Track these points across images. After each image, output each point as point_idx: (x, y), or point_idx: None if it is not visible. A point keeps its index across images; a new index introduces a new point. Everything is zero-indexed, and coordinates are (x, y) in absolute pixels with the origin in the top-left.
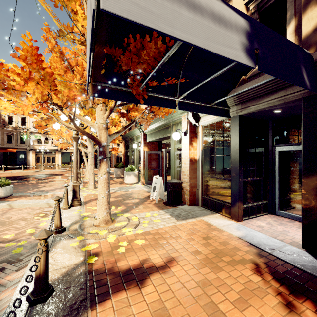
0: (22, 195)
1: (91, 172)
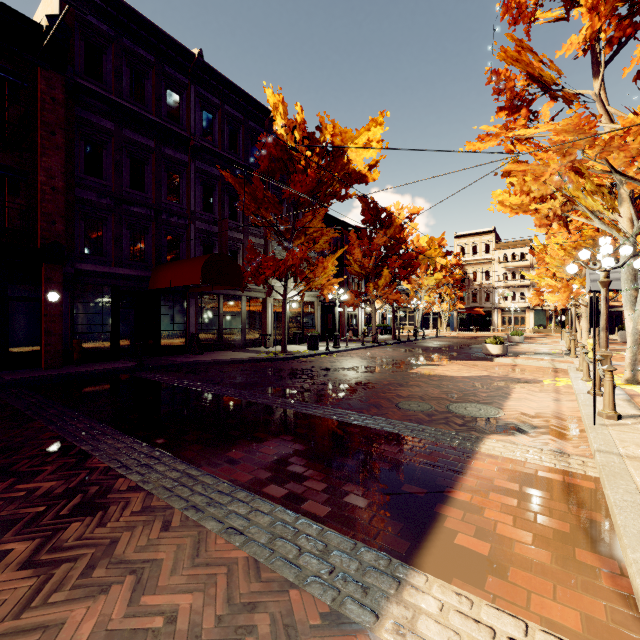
0: (528, 343)
1: (585, 330)
